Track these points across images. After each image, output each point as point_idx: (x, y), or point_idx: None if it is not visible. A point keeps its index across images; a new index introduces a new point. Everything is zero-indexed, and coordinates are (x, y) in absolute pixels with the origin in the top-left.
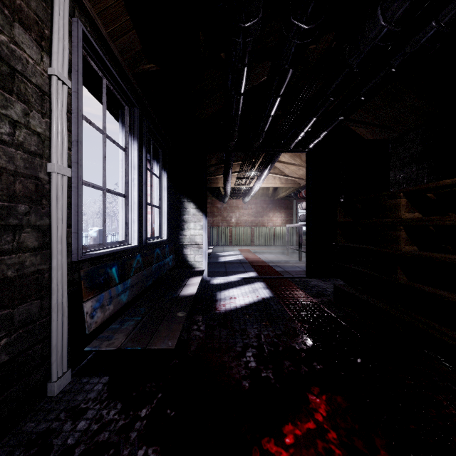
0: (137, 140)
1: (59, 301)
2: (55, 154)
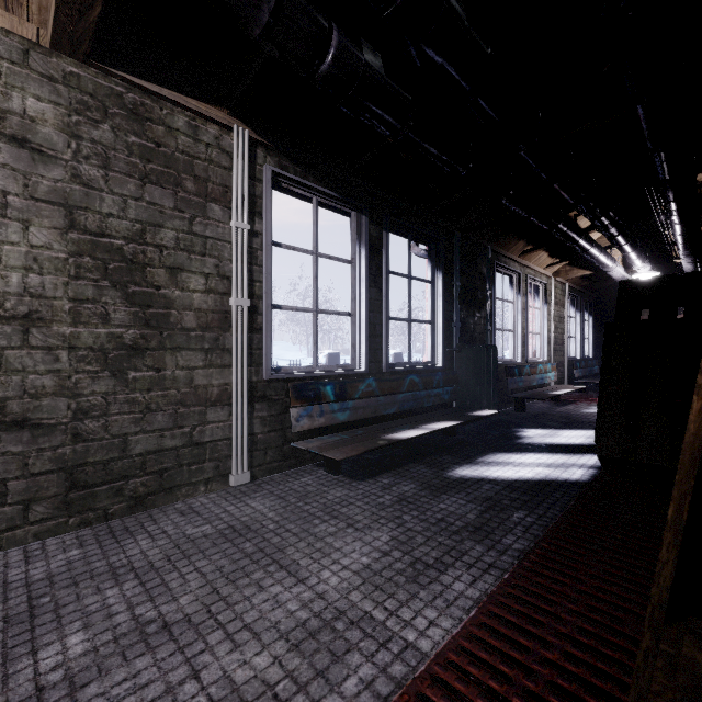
0: (579, 312)
1: (566, 369)
2: (565, 333)
